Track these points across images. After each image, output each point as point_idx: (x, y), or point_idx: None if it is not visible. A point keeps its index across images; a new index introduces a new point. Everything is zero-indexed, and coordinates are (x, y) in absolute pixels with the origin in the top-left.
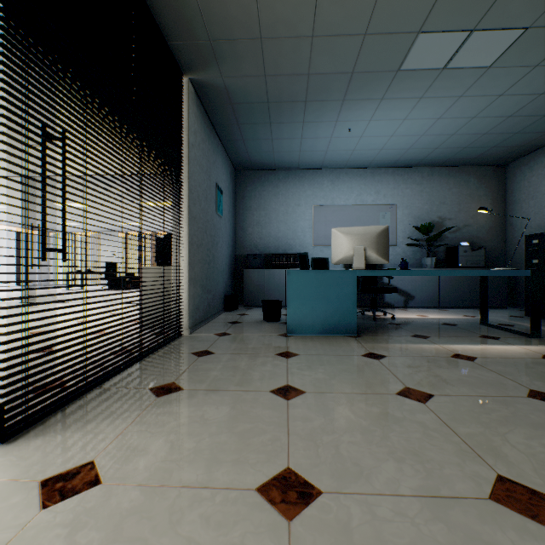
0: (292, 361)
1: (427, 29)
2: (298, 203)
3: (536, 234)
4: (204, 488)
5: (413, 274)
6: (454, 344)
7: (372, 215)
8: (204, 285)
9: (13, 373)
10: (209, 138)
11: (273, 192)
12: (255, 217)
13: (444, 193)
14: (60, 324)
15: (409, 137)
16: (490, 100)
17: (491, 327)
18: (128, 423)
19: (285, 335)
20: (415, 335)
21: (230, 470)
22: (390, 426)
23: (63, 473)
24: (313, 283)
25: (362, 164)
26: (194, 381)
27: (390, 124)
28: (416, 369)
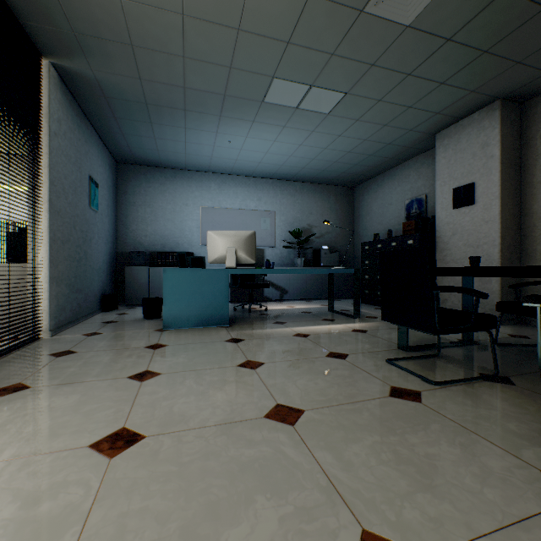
0: (159, 351)
1: (279, 76)
2: (186, 203)
3: (367, 242)
4: (37, 455)
5: (274, 272)
6: (301, 326)
7: (255, 220)
8: (73, 284)
9: None
10: (79, 127)
11: (160, 190)
12: (139, 213)
13: (312, 205)
14: None
15: (281, 156)
16: (334, 138)
17: (334, 312)
18: None
19: (162, 330)
20: (276, 322)
21: (67, 439)
22: (221, 387)
23: None
24: (189, 280)
25: (246, 173)
26: (46, 378)
27: (264, 143)
28: (263, 346)
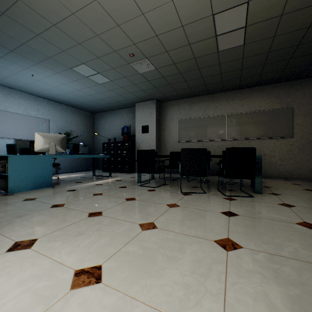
0: (39, 200)
1: (87, 64)
2: None
3: (106, 142)
4: (75, 223)
5: (76, 157)
6: (93, 182)
7: (35, 123)
8: None
9: None
10: None
11: None
12: None
13: (73, 119)
14: None
15: (63, 91)
16: (97, 93)
17: (97, 176)
18: (0, 235)
19: (7, 194)
20: (76, 182)
21: (76, 219)
22: (101, 200)
23: (11, 247)
24: (28, 162)
25: (30, 92)
26: None
27: (57, 83)
28: (91, 190)
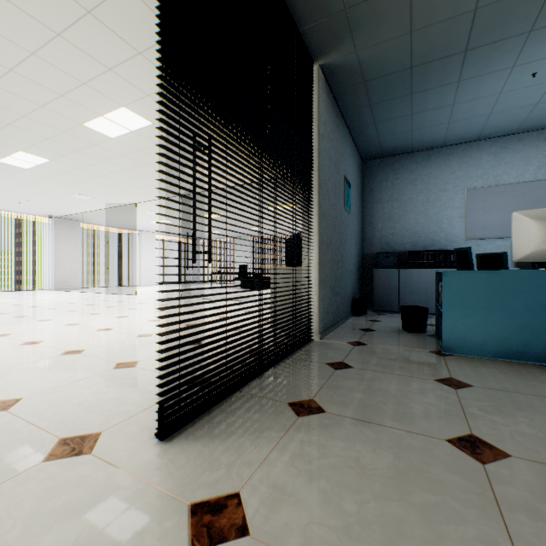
0: (465, 395)
1: None
2: (443, 189)
3: None
4: None
5: None
6: None
7: None
8: (333, 287)
9: (169, 372)
10: (337, 128)
11: (409, 179)
12: (385, 210)
13: None
14: (206, 319)
15: None
16: None
17: None
18: (270, 447)
19: (439, 352)
20: None
21: None
22: None
23: (210, 500)
24: (483, 287)
25: None
26: (336, 402)
27: None
28: None
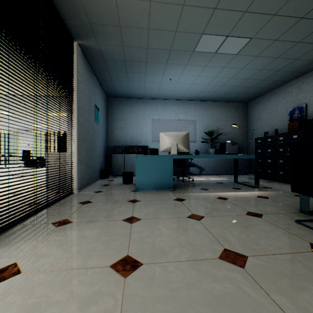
0: (136, 204)
1: (206, 33)
2: (144, 118)
3: (259, 137)
4: (82, 268)
5: (201, 157)
6: (219, 192)
7: (183, 126)
8: (87, 164)
9: None
10: (90, 78)
11: (130, 111)
12: (119, 124)
13: (219, 115)
14: None
15: (201, 85)
16: (238, 70)
17: (238, 183)
18: (38, 242)
19: (134, 191)
20: (202, 188)
21: (96, 259)
22: (181, 232)
23: None
24: (150, 162)
25: (178, 98)
26: (79, 217)
27: (191, 78)
28: (199, 205)
